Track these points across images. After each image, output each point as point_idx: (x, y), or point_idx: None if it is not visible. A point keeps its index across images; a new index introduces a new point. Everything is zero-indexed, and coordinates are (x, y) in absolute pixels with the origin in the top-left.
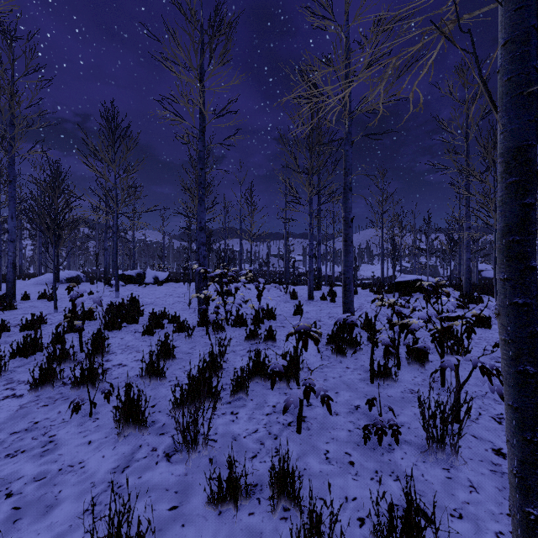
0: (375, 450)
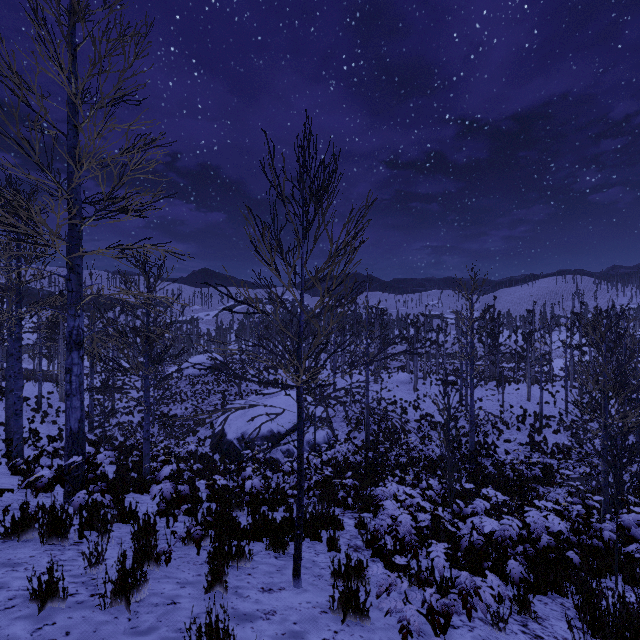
0: None
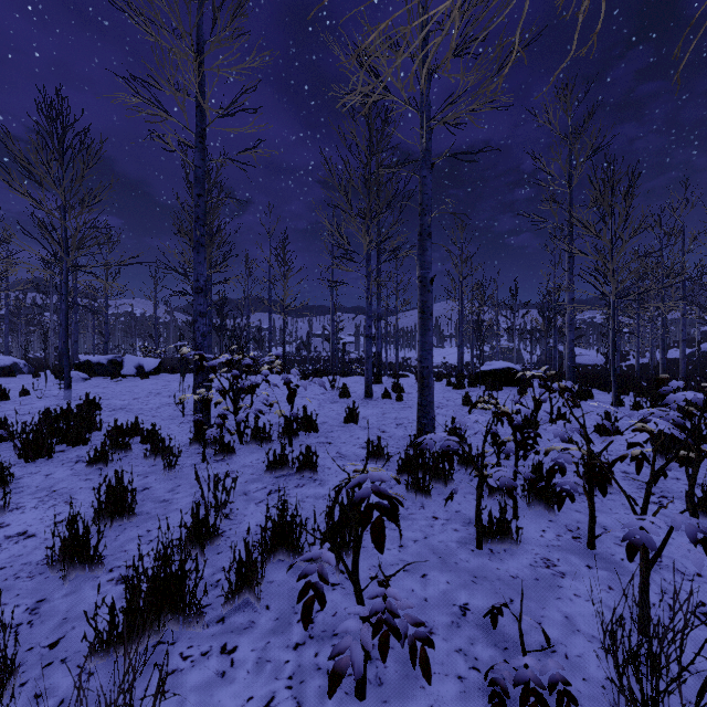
0: None
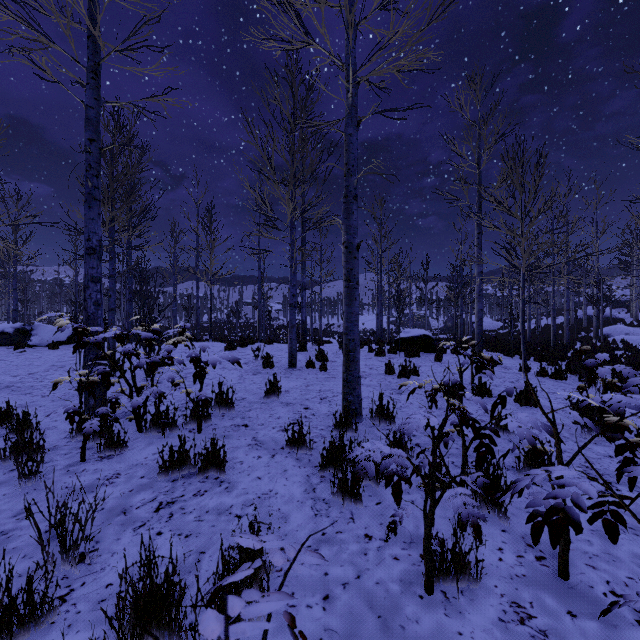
0: None
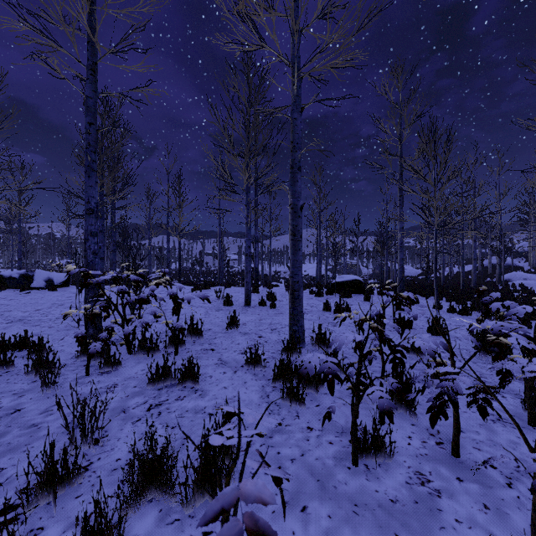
0: None
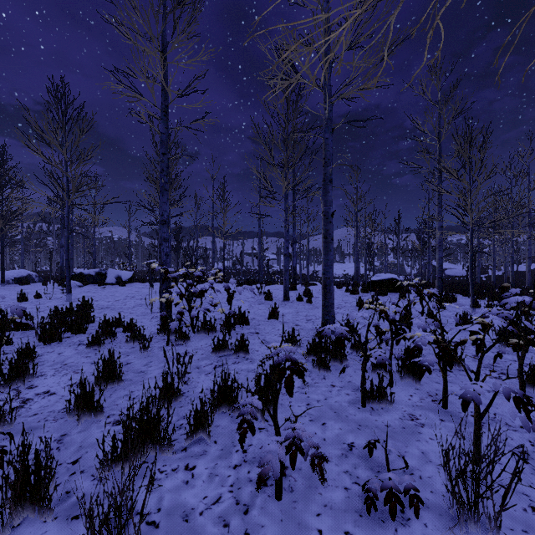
0: (384, 523)
